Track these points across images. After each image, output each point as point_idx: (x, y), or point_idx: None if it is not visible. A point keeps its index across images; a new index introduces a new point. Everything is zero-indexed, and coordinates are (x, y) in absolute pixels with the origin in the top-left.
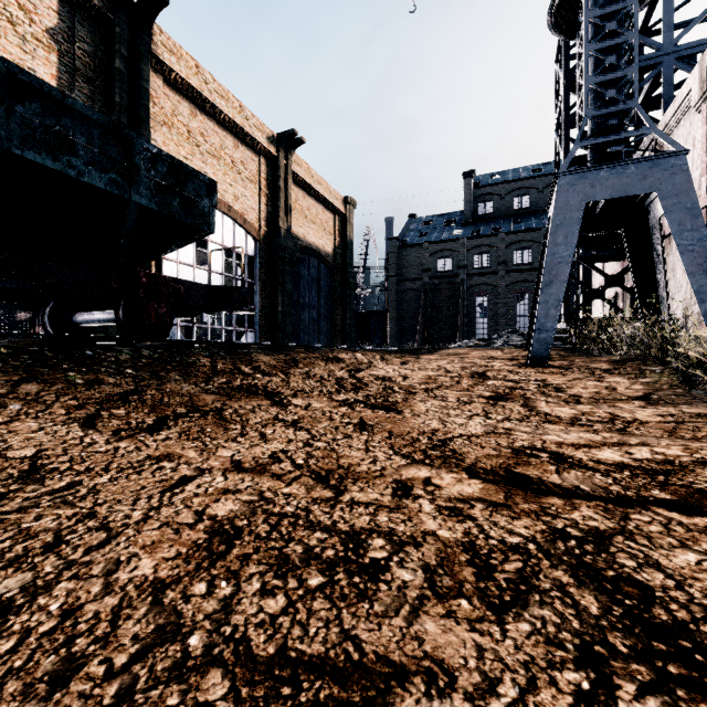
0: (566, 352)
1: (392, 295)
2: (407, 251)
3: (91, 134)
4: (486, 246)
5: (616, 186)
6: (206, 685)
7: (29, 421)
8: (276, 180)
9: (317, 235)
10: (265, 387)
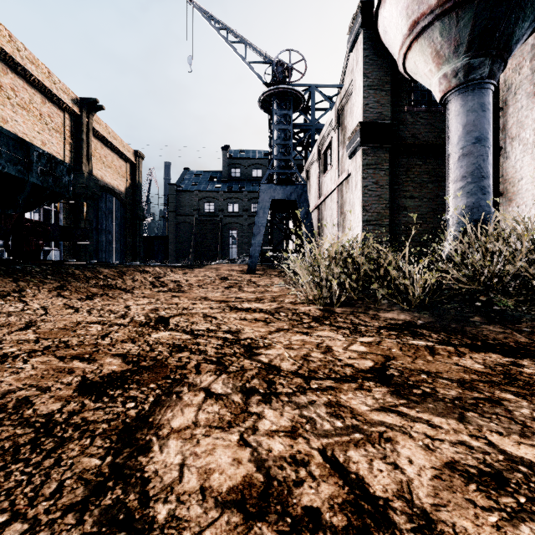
0: (267, 267)
1: (172, 225)
2: (183, 194)
3: (8, 144)
4: (236, 198)
5: (283, 194)
6: (171, 315)
7: (41, 295)
8: (80, 133)
9: (113, 177)
10: (116, 285)
